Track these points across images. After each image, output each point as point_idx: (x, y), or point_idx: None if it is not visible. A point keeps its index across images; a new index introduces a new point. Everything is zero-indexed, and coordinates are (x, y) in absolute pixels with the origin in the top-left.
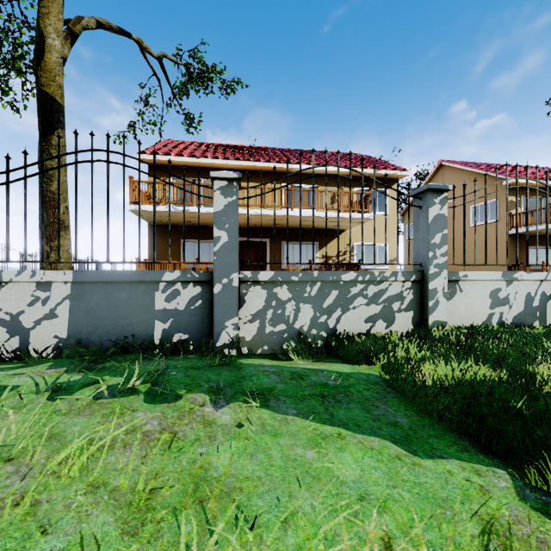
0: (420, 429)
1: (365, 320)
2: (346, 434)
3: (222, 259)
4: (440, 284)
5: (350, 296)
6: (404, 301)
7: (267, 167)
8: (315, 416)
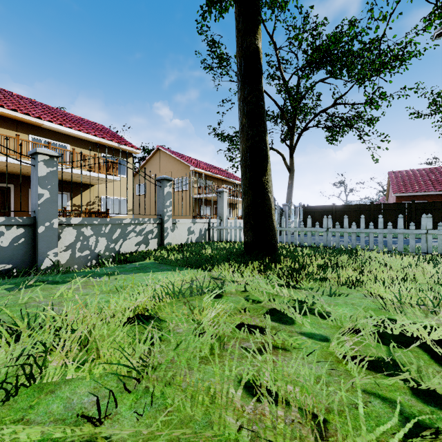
0: (175, 268)
1: (135, 245)
2: (155, 273)
3: (45, 209)
4: (169, 225)
5: (128, 232)
6: (153, 234)
7: (12, 115)
8: (141, 272)
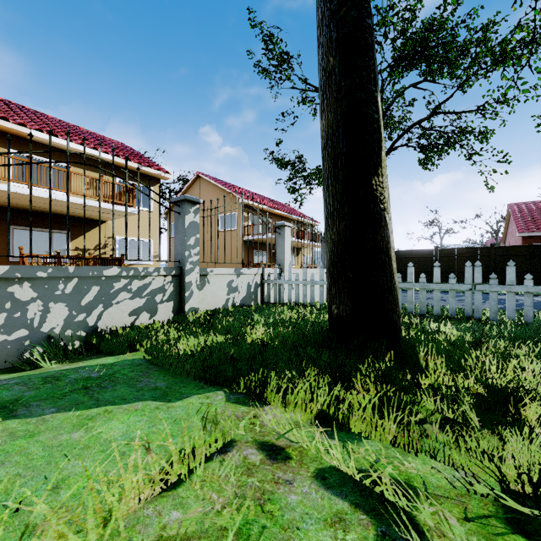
0: (174, 385)
1: (129, 314)
2: (113, 408)
3: None
4: (194, 278)
5: (114, 291)
6: (166, 293)
7: None
8: (79, 406)
